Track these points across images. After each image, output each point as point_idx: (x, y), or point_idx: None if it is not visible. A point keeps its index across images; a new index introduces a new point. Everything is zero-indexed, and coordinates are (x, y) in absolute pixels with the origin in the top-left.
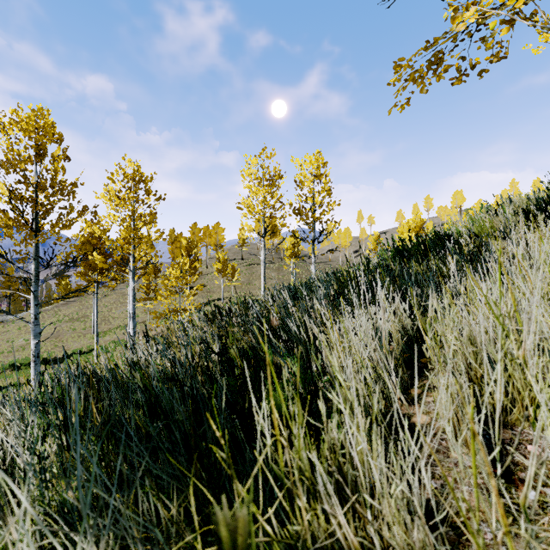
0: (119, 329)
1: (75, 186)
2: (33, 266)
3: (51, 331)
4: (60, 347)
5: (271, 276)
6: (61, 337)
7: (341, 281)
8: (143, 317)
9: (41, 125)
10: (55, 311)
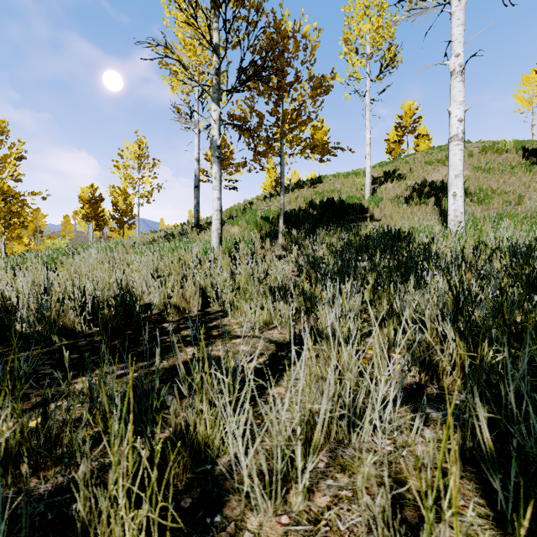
0: None
1: None
2: None
3: None
4: None
5: None
6: None
7: None
8: None
9: None
10: None
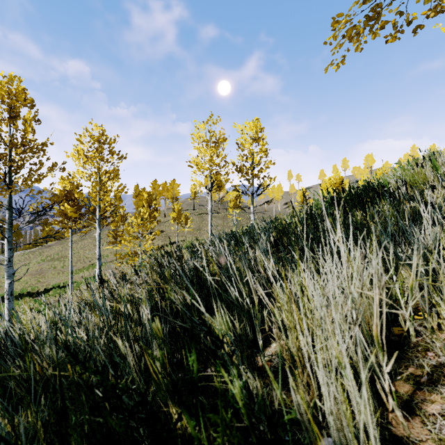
0: (91, 267)
1: (45, 146)
2: (6, 215)
3: (35, 269)
4: (42, 282)
5: (217, 223)
6: (43, 274)
7: (279, 229)
8: (111, 257)
9: (13, 90)
10: (39, 252)
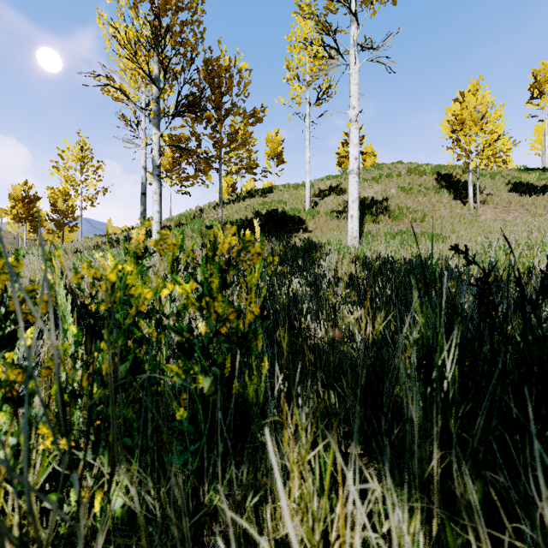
0: None
1: None
2: None
3: None
4: None
5: None
6: None
7: None
8: None
9: None
10: None
